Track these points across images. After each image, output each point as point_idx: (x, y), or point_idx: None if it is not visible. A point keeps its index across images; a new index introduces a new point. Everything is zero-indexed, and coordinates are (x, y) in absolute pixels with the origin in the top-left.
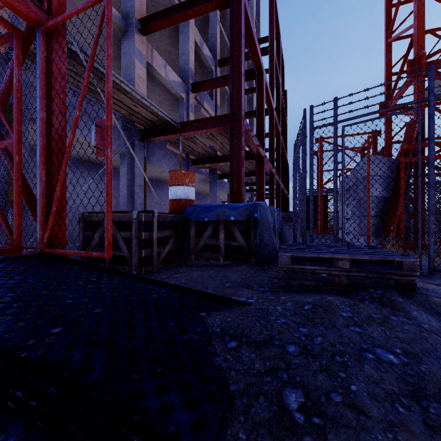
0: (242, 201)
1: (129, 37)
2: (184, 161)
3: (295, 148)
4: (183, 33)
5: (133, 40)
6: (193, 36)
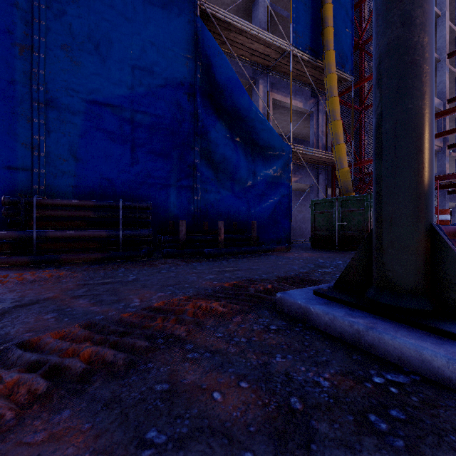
0: None
1: None
2: None
3: None
4: None
5: None
6: None
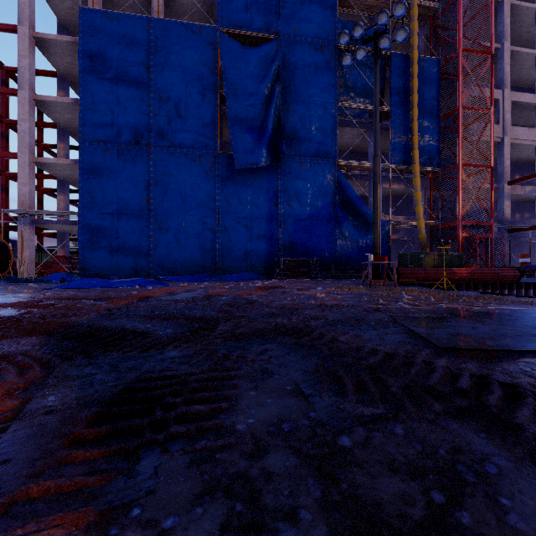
0: None
1: (501, 190)
2: None
3: None
4: None
5: (503, 192)
6: None
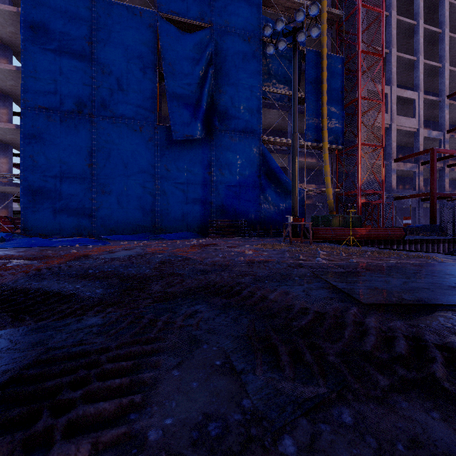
0: (435, 221)
1: (389, 166)
2: (416, 200)
3: (452, 205)
4: (416, 139)
5: (390, 167)
6: (422, 138)
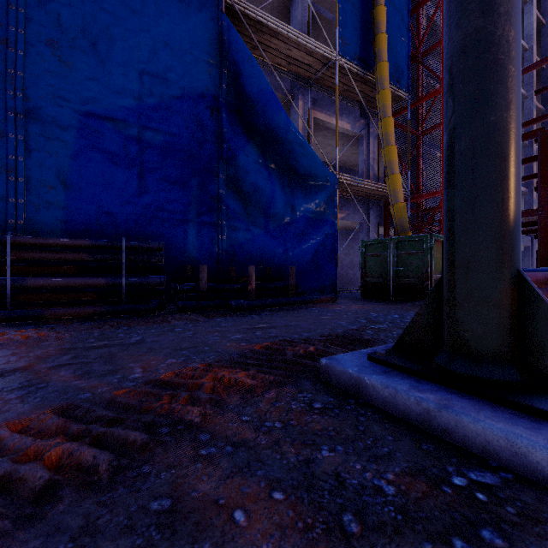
0: None
1: None
2: None
3: None
4: None
5: None
6: None
